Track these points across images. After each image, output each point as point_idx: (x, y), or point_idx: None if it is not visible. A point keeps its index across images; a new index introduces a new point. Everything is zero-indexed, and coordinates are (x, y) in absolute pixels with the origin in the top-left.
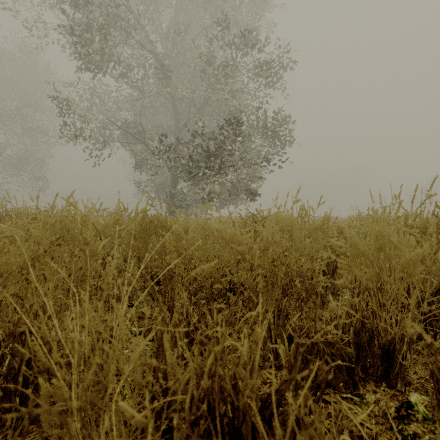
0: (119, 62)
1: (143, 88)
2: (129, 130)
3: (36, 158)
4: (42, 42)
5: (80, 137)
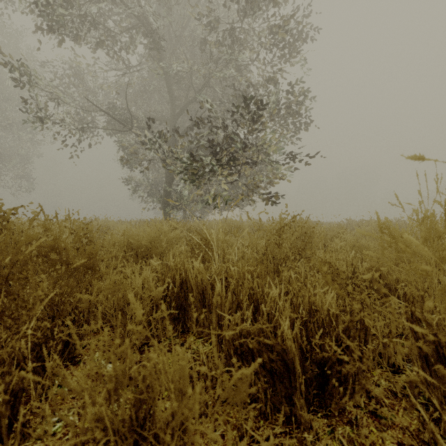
0: (96, 23)
1: (128, 60)
2: (116, 117)
3: (18, 154)
4: (6, 7)
5: (48, 120)
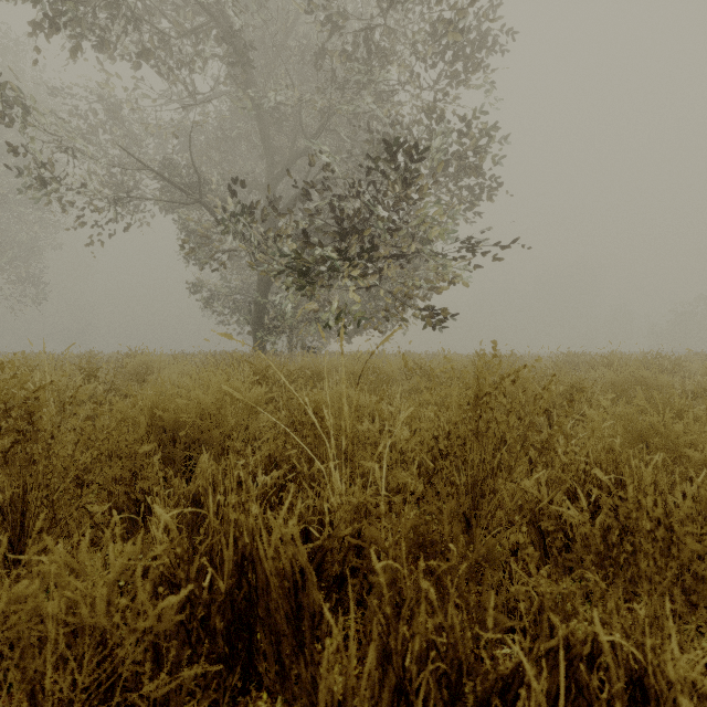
0: (137, 18)
1: (193, 83)
2: (175, 181)
3: (19, 244)
4: None
5: (55, 183)
